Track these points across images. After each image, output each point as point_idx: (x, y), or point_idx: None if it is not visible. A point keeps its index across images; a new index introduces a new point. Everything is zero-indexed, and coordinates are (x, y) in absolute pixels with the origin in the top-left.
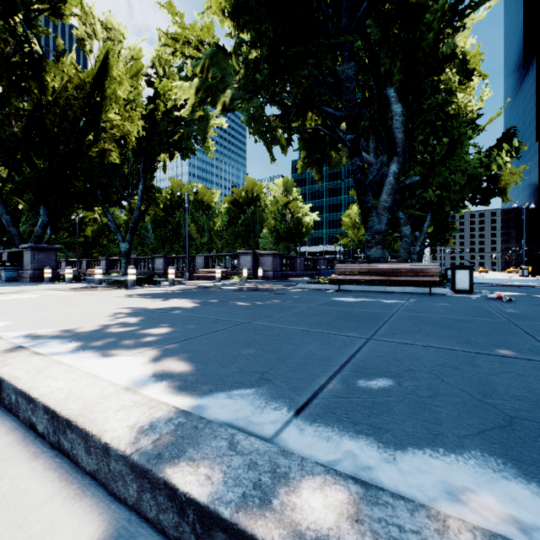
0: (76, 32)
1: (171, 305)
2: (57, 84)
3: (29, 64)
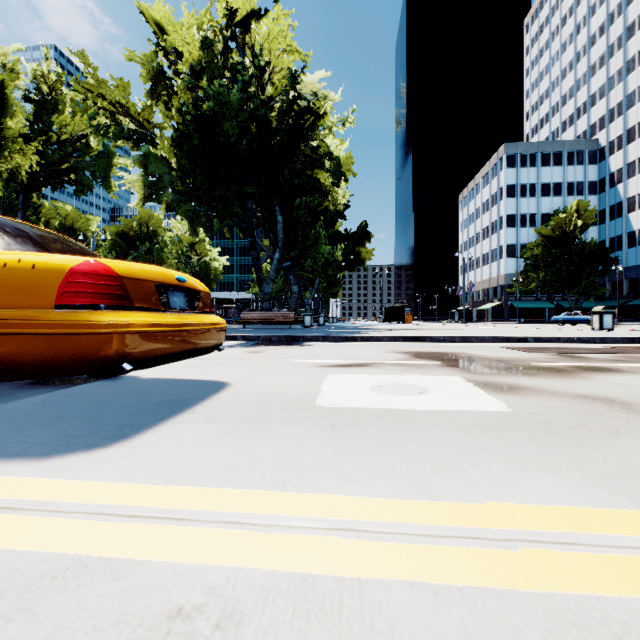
0: None
1: None
2: None
3: None
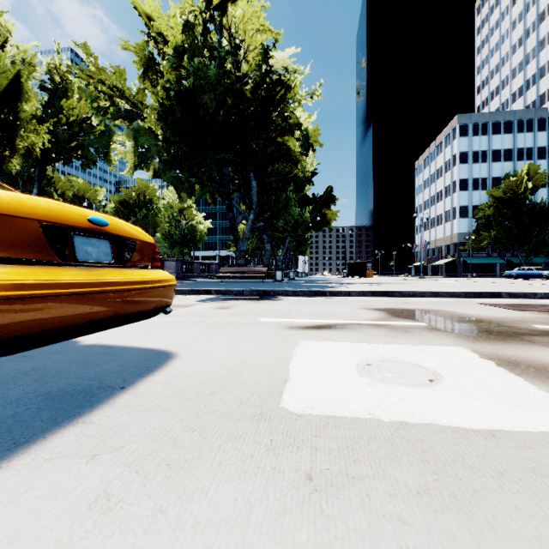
0: None
1: None
2: None
3: None
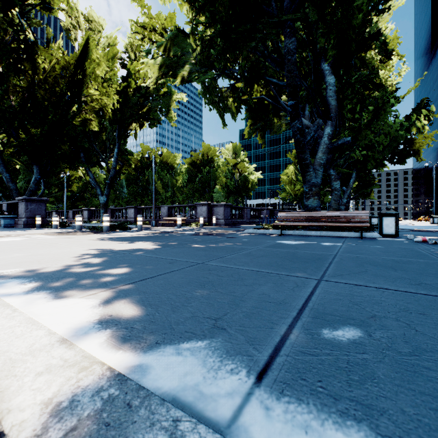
0: (63, 24)
1: (135, 247)
2: (47, 66)
3: (24, 49)
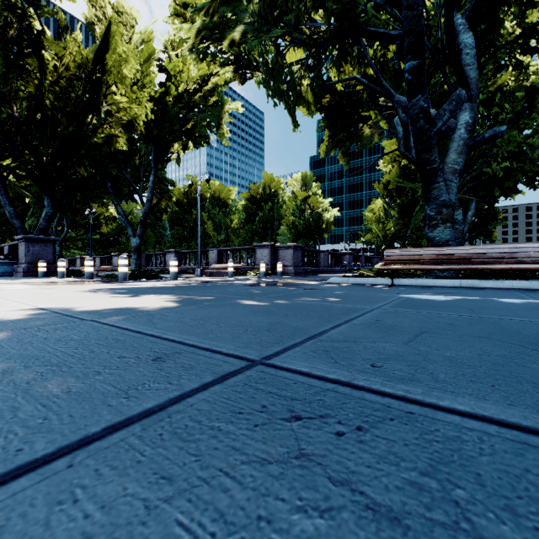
0: (85, 16)
1: (128, 305)
2: (62, 66)
3: (28, 40)
